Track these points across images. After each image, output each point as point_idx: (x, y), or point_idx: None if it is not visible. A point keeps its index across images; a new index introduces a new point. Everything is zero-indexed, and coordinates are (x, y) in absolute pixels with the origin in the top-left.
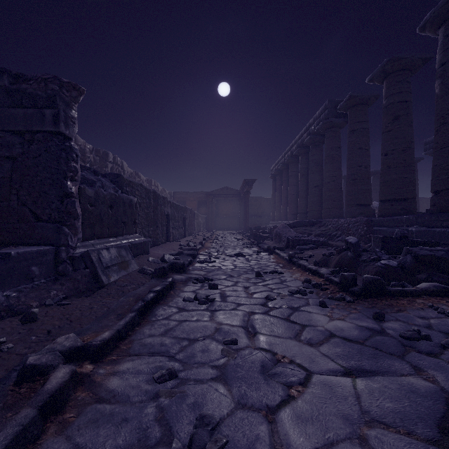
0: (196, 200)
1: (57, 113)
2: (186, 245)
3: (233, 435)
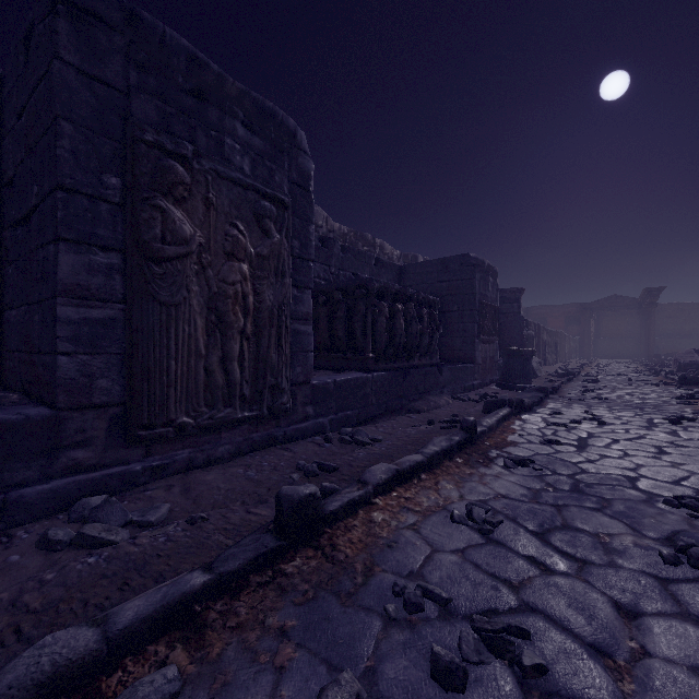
0: (562, 316)
1: (519, 304)
2: (565, 369)
3: (603, 389)
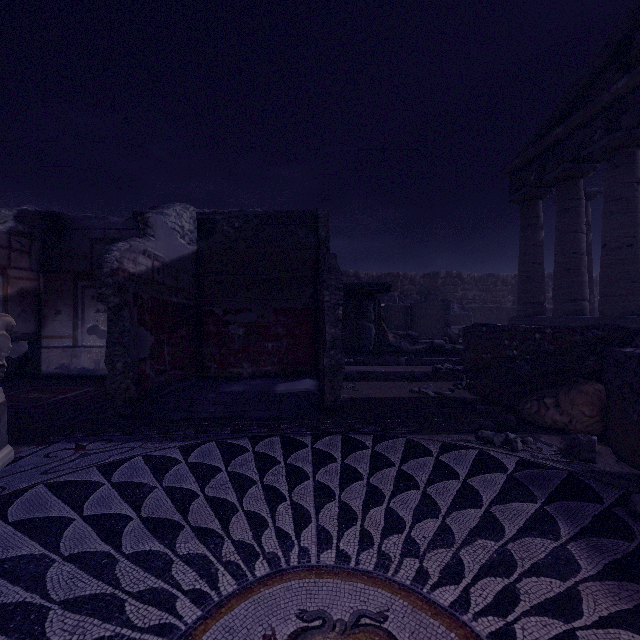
0: None
1: None
2: None
3: None
